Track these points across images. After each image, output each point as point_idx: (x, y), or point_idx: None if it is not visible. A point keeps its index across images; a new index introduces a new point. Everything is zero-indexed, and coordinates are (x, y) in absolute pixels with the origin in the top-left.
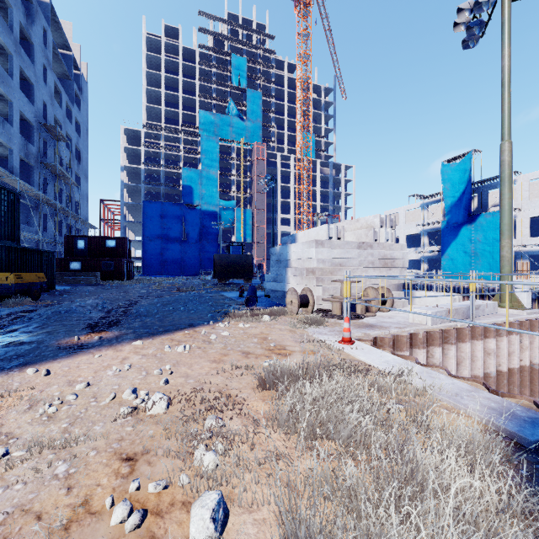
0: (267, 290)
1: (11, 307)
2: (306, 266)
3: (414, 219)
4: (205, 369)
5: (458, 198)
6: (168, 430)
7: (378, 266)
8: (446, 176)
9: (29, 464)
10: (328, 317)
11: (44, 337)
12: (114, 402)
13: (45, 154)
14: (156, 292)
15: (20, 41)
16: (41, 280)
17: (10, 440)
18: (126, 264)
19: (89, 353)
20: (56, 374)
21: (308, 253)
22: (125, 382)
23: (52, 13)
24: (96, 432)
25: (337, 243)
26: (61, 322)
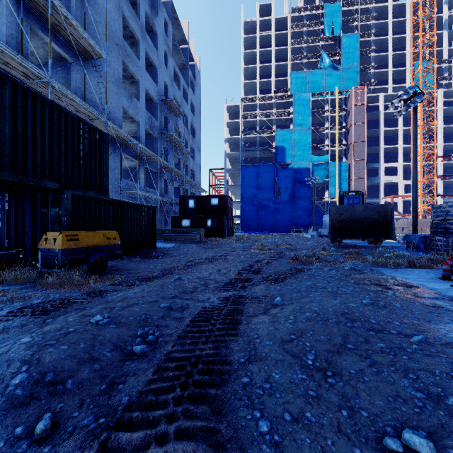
0: None
1: (12, 302)
2: None
3: None
4: None
5: None
6: None
7: None
8: None
9: None
10: None
11: None
12: None
13: (167, 128)
14: (263, 262)
15: (149, 35)
16: (111, 241)
17: None
18: (227, 221)
19: None
20: None
21: None
22: None
23: (173, 11)
24: None
25: None
26: None
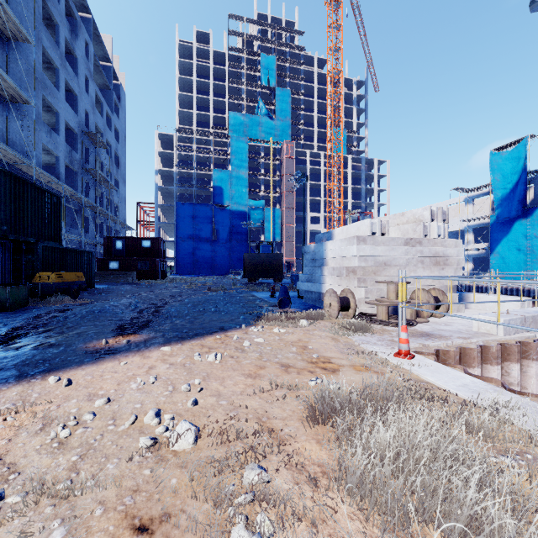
0: (300, 291)
1: (51, 306)
2: (345, 265)
3: (457, 214)
4: (239, 386)
5: (510, 189)
6: (195, 481)
7: (428, 265)
8: (496, 166)
9: (20, 521)
10: (373, 322)
11: (73, 339)
12: (134, 427)
13: (88, 160)
14: (187, 292)
15: (66, 56)
16: (80, 279)
17: (11, 474)
18: (160, 263)
19: (115, 359)
20: (77, 384)
21: (348, 250)
22: (149, 400)
23: (94, 28)
24: (108, 473)
25: (381, 240)
26: (93, 322)
